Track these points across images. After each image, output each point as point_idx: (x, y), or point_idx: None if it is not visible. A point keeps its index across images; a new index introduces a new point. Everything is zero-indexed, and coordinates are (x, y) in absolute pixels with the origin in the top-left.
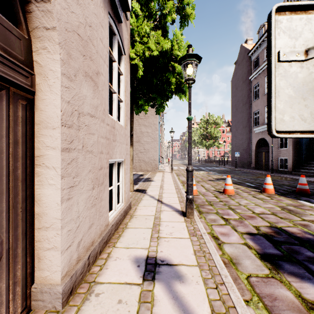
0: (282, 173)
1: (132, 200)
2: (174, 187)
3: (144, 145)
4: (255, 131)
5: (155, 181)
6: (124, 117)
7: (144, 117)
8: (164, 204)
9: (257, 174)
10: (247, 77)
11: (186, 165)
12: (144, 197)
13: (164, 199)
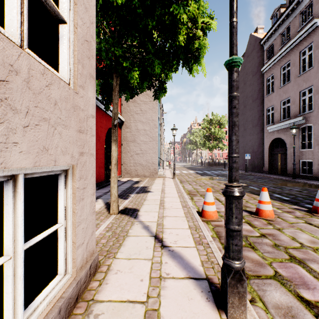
0: (305, 179)
1: (110, 237)
2: (181, 203)
3: (141, 146)
4: (268, 130)
5: (153, 193)
6: (74, 64)
7: (141, 112)
8: (166, 250)
9: (277, 181)
10: (257, 70)
11: (189, 168)
12: (133, 230)
13: (166, 235)
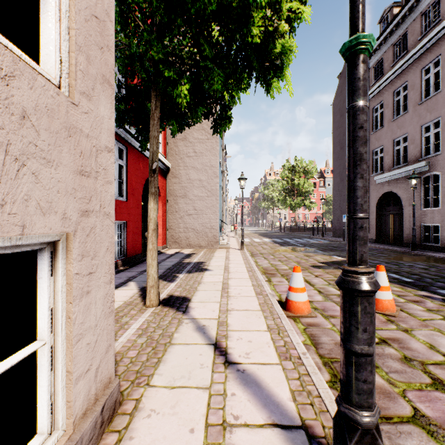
0: (430, 250)
1: (143, 347)
2: (253, 288)
3: (195, 203)
4: (376, 181)
5: (212, 271)
6: (70, 52)
7: (194, 155)
8: (233, 370)
9: (390, 253)
10: None
11: (262, 235)
12: (180, 333)
13: (232, 343)
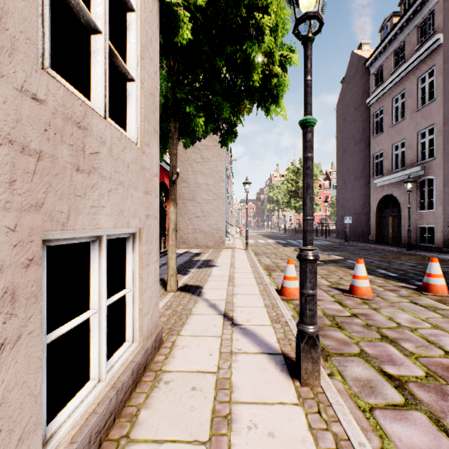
0: (425, 250)
1: (170, 315)
2: (255, 279)
3: (203, 206)
4: (376, 184)
5: (220, 267)
6: (140, 122)
7: (202, 161)
8: (238, 328)
9: (386, 253)
10: (361, 101)
11: (267, 236)
12: (197, 308)
13: (237, 314)
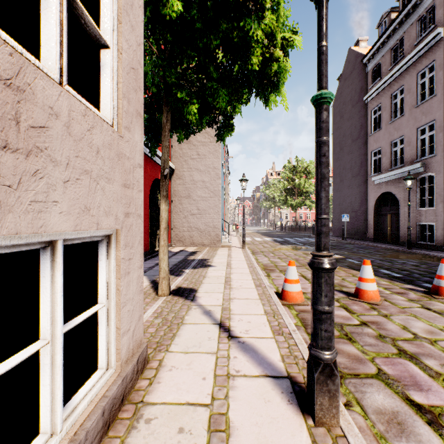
0: (425, 249)
1: (160, 325)
2: (253, 281)
3: (198, 203)
4: (374, 182)
5: (216, 267)
6: (118, 99)
7: (198, 157)
8: (235, 342)
9: (385, 251)
10: (359, 98)
11: (263, 234)
12: (190, 316)
13: (234, 323)
